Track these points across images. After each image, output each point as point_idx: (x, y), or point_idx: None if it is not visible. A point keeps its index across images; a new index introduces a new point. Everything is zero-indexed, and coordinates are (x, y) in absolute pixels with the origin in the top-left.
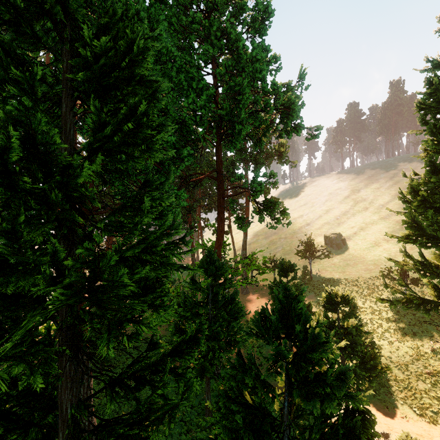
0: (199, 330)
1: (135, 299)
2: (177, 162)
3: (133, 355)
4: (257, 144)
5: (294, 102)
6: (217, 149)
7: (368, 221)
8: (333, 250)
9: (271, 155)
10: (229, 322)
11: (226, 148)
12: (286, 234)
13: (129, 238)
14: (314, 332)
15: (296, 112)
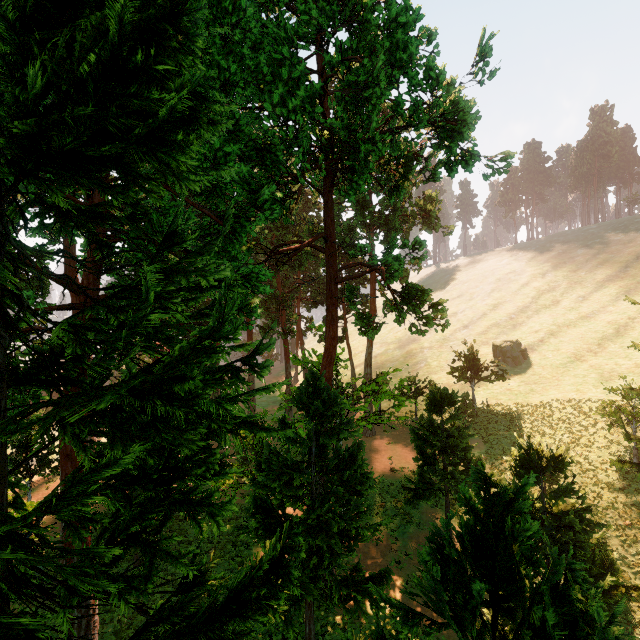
0: (289, 547)
1: (149, 490)
2: (252, 212)
3: (190, 537)
4: (393, 193)
5: (464, 107)
6: (326, 200)
7: (562, 322)
8: (508, 367)
9: (411, 216)
10: (348, 499)
11: (341, 193)
12: (431, 341)
13: (105, 362)
14: (604, 638)
15: (468, 126)
